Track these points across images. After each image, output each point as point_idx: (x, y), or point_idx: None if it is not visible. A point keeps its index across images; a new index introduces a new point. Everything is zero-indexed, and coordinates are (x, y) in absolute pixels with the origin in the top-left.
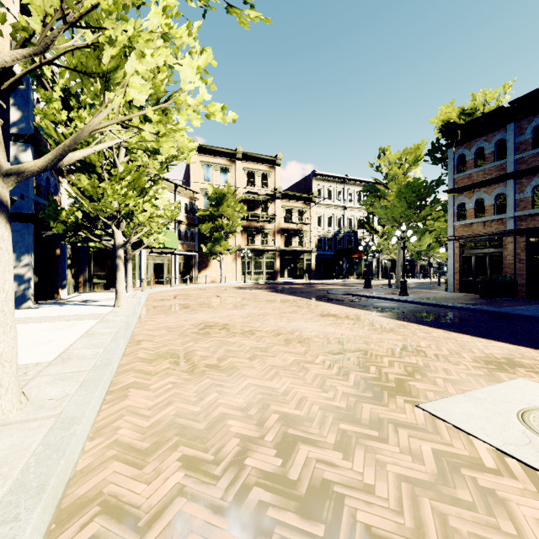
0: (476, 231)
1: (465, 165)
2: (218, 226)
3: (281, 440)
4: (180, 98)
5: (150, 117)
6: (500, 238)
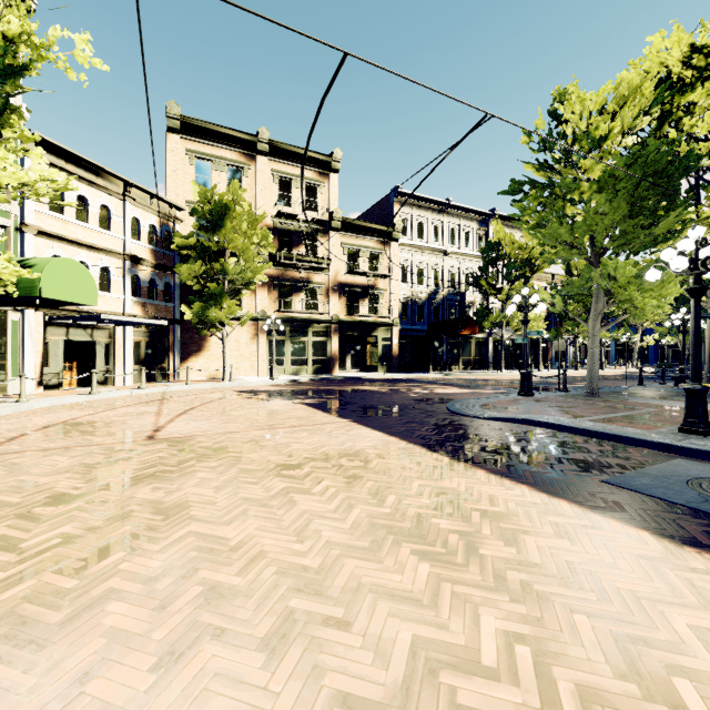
0: None
1: None
2: (219, 271)
3: None
4: None
5: None
6: None
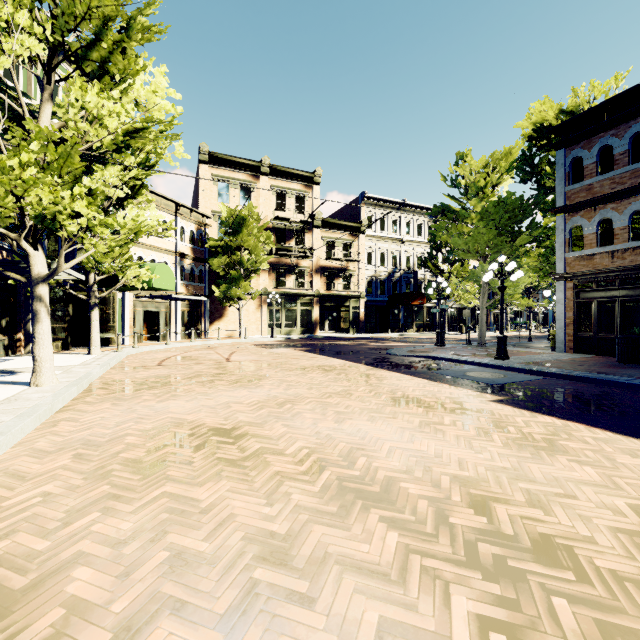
0: (599, 265)
1: (581, 173)
2: (236, 261)
3: None
4: None
5: None
6: (638, 275)
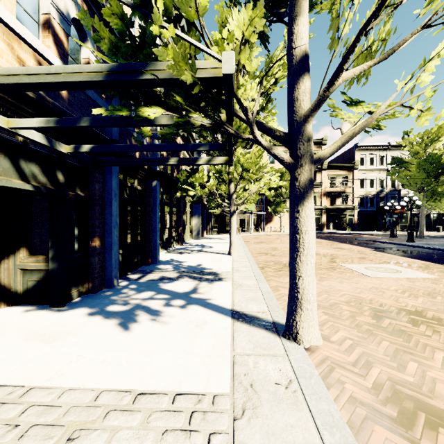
0: None
1: None
2: (279, 193)
3: None
4: (271, 183)
5: (259, 177)
6: None
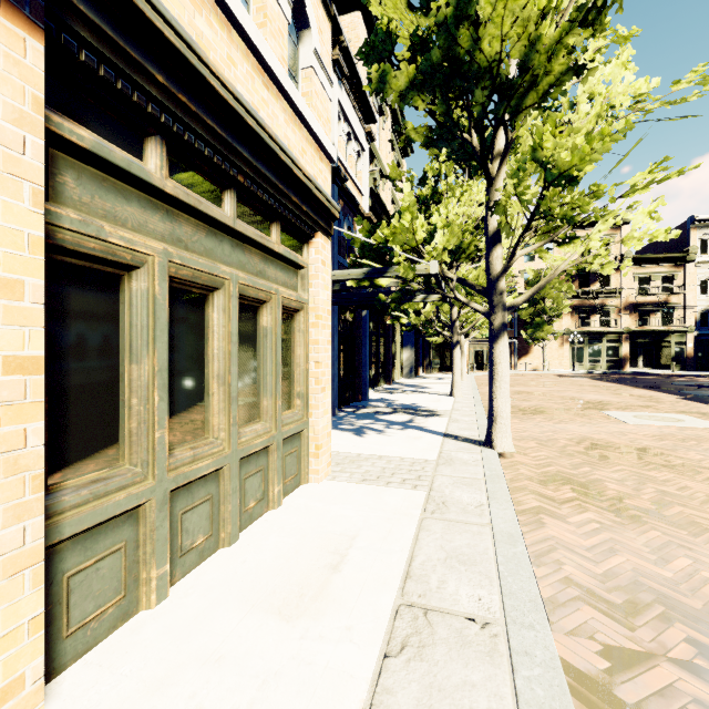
0: None
1: None
2: (540, 309)
3: (537, 408)
4: None
5: None
6: None
